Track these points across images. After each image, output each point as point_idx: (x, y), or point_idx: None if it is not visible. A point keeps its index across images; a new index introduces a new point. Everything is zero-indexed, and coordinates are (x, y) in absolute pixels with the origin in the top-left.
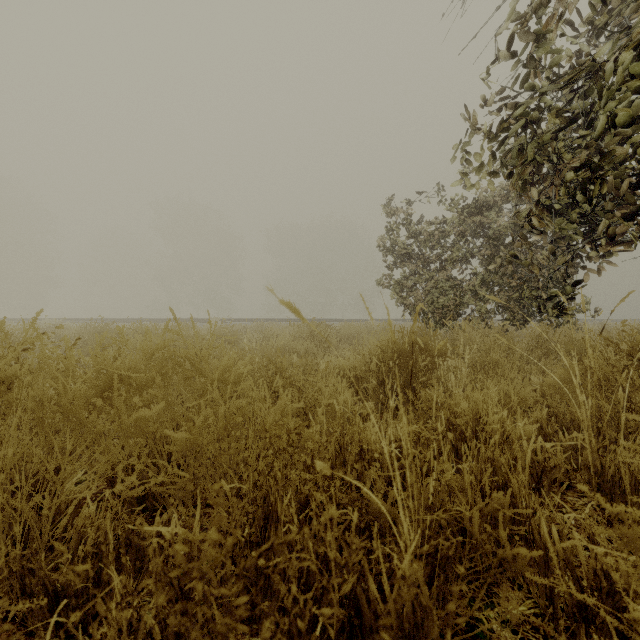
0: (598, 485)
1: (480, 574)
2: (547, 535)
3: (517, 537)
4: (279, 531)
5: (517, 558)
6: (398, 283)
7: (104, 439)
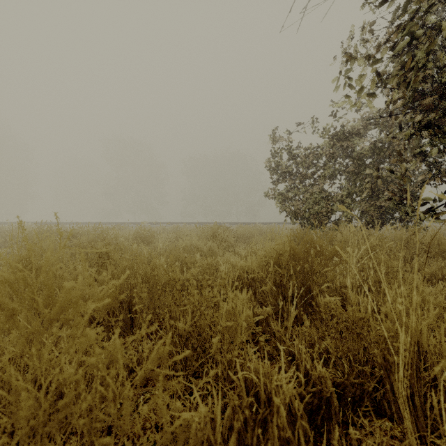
0: None
1: None
2: None
3: None
4: None
5: None
6: (281, 195)
7: None
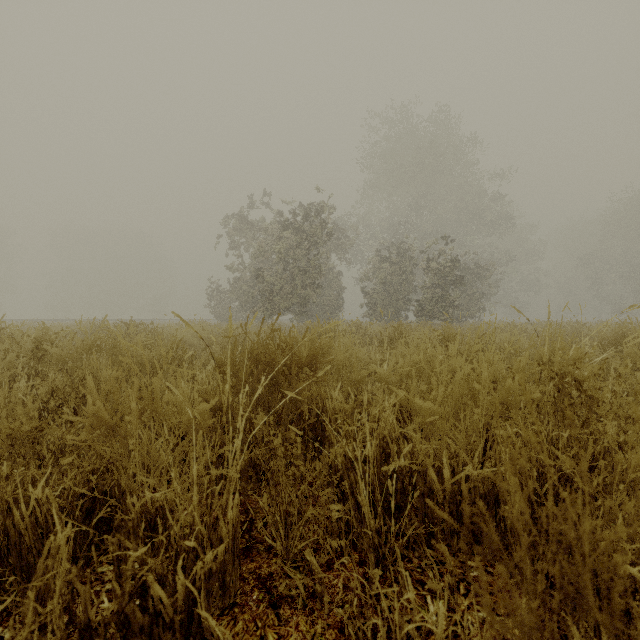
0: None
1: None
2: None
3: None
4: None
5: None
6: (212, 307)
7: None
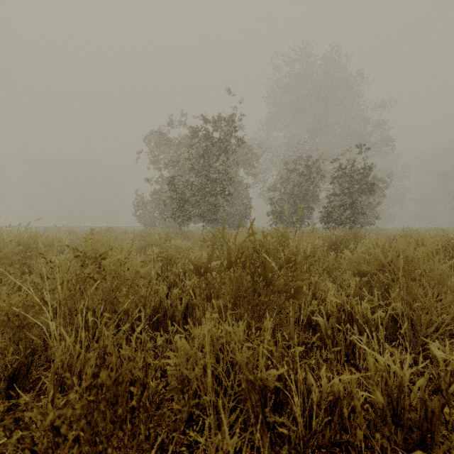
0: None
1: None
2: None
3: None
4: None
5: None
6: (138, 216)
7: None
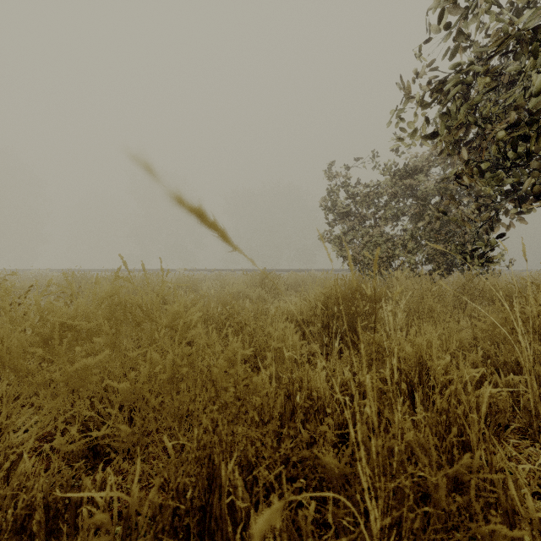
0: (539, 428)
1: (436, 532)
2: (517, 500)
3: (494, 512)
4: (222, 501)
5: (494, 536)
6: (338, 238)
7: (43, 390)
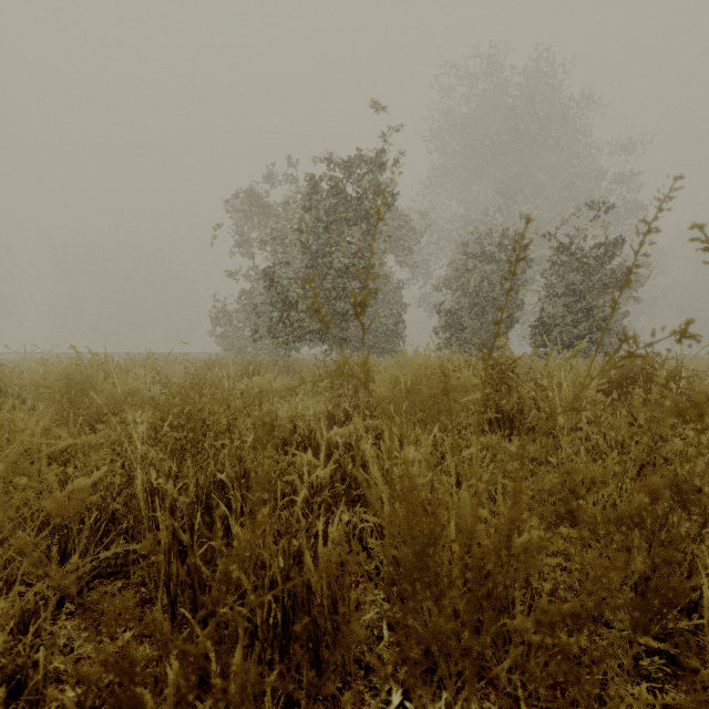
0: None
1: None
2: None
3: None
4: None
5: None
6: (218, 335)
7: None
